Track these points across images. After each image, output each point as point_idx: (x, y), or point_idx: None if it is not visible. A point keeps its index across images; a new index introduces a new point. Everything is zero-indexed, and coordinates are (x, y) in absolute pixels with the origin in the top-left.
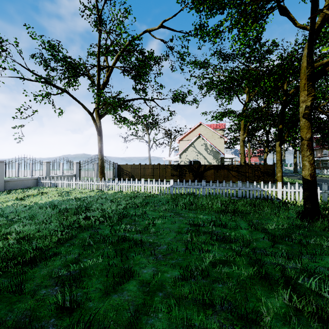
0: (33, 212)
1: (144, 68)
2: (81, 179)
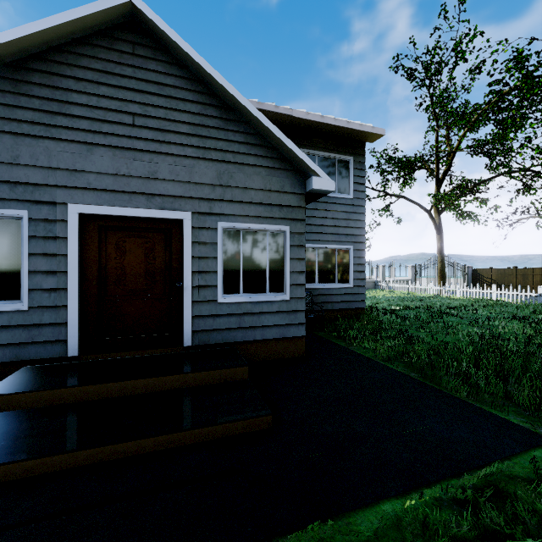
0: (384, 299)
1: (500, 141)
2: (417, 283)
